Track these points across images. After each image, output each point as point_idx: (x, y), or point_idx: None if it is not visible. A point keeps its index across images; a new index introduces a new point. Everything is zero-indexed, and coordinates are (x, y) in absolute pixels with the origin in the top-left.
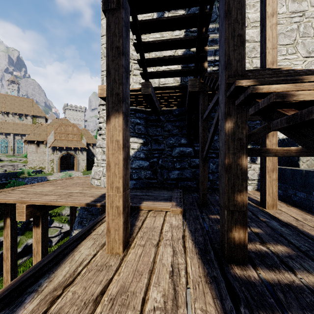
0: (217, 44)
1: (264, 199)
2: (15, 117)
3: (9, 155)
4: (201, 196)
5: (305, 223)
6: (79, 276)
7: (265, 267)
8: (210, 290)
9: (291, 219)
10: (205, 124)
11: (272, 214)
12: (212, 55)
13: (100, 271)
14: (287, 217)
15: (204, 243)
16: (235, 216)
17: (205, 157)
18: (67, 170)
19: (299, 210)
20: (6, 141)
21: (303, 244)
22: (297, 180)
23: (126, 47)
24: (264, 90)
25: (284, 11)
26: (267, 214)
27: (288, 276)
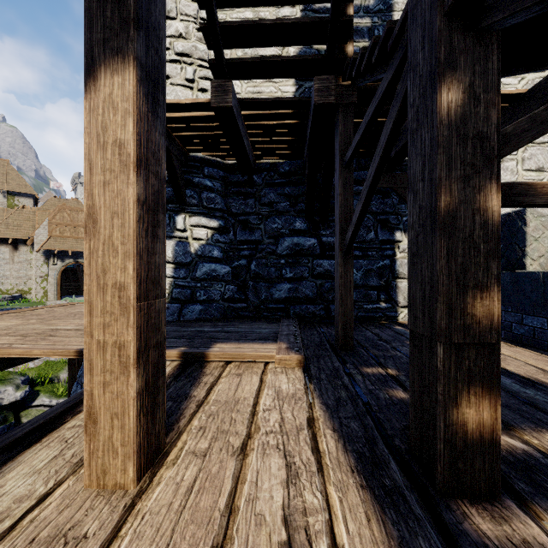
0: (364, 38)
1: None
2: None
3: None
4: (340, 328)
5: None
6: None
7: None
8: None
9: (531, 369)
10: (349, 175)
11: None
12: None
13: None
14: (521, 366)
15: (367, 437)
16: (467, 359)
17: (351, 242)
18: (77, 296)
19: (534, 353)
20: None
21: None
22: (526, 293)
23: None
24: None
25: None
26: None
27: None
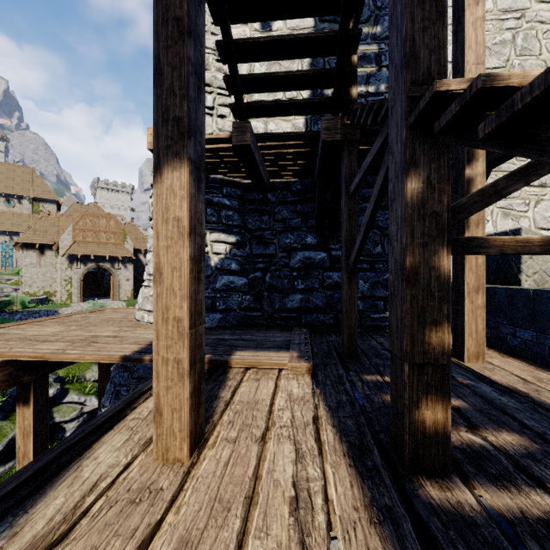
0: (372, 64)
1: (460, 344)
2: None
3: None
4: (345, 339)
5: (541, 388)
6: (84, 519)
7: (487, 480)
8: (382, 541)
9: (513, 379)
10: (354, 203)
11: (477, 370)
12: (363, 84)
13: (136, 504)
14: (505, 375)
15: (359, 432)
16: (425, 375)
17: (354, 265)
18: (98, 298)
19: (523, 363)
20: None
21: (549, 427)
22: (518, 308)
23: (197, 24)
24: (512, 80)
25: (489, 7)
26: (468, 371)
27: (539, 500)
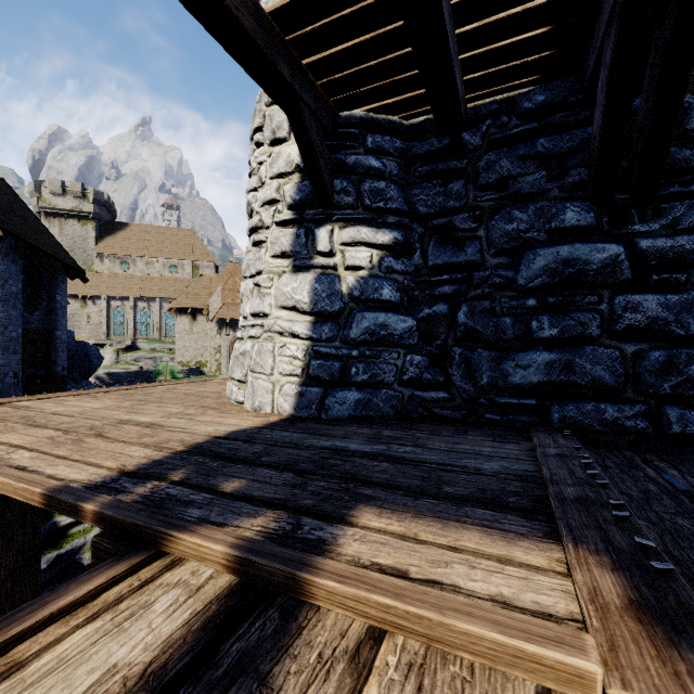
0: None
1: None
2: (164, 267)
3: (152, 340)
4: None
5: None
6: None
7: None
8: None
9: None
10: None
11: None
12: None
13: None
14: None
15: None
16: None
17: None
18: None
19: None
20: (149, 312)
21: None
22: None
23: None
24: None
25: None
26: None
27: None
